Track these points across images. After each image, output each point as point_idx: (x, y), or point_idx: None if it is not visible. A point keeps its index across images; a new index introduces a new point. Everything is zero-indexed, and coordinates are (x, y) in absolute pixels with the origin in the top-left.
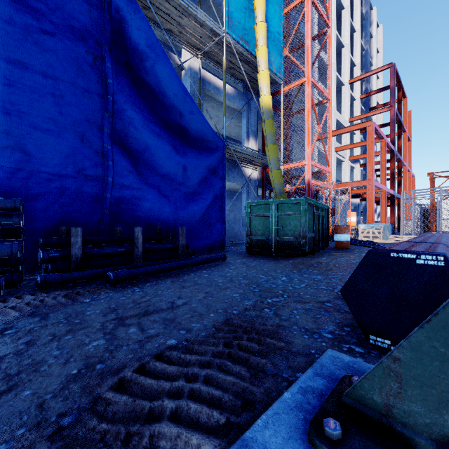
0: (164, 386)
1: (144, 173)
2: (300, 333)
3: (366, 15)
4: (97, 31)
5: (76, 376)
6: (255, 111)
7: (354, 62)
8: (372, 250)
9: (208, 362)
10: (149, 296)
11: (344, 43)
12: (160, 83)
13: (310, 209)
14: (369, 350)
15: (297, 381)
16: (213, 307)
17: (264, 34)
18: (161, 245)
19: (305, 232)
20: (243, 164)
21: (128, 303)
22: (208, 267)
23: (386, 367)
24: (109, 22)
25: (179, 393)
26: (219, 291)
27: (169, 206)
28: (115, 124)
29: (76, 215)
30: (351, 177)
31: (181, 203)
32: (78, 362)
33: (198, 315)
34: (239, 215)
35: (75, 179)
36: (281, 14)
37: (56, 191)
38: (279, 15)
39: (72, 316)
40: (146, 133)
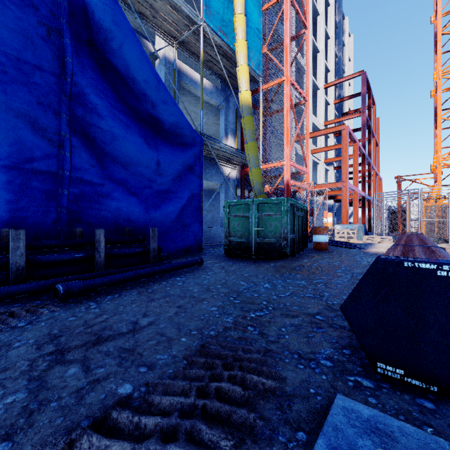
0: None
1: (111, 168)
2: (293, 361)
3: (339, 23)
4: None
5: None
6: (234, 109)
7: (328, 68)
8: (380, 258)
9: (172, 427)
10: (106, 314)
11: (319, 49)
12: (129, 67)
13: (291, 209)
14: (379, 383)
15: None
16: (186, 327)
17: (244, 27)
18: (129, 249)
19: (286, 233)
20: (221, 162)
21: (77, 326)
22: (183, 273)
23: None
24: None
25: None
26: (194, 304)
27: (140, 205)
28: (74, 110)
29: (23, 214)
30: (326, 179)
31: (153, 201)
32: None
33: (166, 340)
34: (217, 216)
35: (22, 172)
36: (260, 10)
37: None
38: (258, 11)
39: None
40: (113, 122)
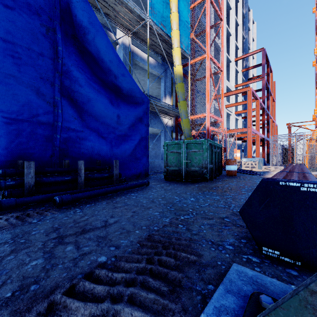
0: (90, 309)
1: (87, 120)
2: (208, 246)
3: (246, 14)
4: (49, 8)
5: (9, 299)
6: (170, 77)
7: (238, 47)
8: (264, 179)
9: (132, 279)
10: (87, 216)
11: (231, 33)
12: (99, 52)
13: (210, 147)
14: (263, 260)
15: (211, 300)
16: (138, 224)
17: (177, 21)
18: (100, 175)
19: (206, 164)
20: (161, 115)
21: (69, 222)
22: (136, 191)
23: (303, 299)
24: (59, 2)
25: (104, 315)
26: (144, 210)
27: (106, 145)
28: (64, 81)
29: (31, 151)
30: (236, 125)
31: (115, 142)
32: (14, 283)
33: (126, 232)
34: (159, 152)
35: (31, 123)
36: (189, 8)
37: (14, 132)
38: (187, 9)
39: (19, 236)
40: (89, 89)
